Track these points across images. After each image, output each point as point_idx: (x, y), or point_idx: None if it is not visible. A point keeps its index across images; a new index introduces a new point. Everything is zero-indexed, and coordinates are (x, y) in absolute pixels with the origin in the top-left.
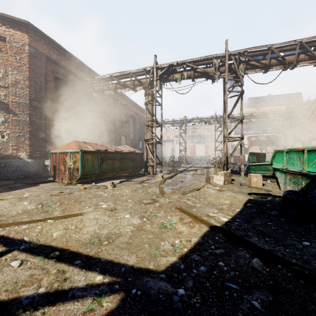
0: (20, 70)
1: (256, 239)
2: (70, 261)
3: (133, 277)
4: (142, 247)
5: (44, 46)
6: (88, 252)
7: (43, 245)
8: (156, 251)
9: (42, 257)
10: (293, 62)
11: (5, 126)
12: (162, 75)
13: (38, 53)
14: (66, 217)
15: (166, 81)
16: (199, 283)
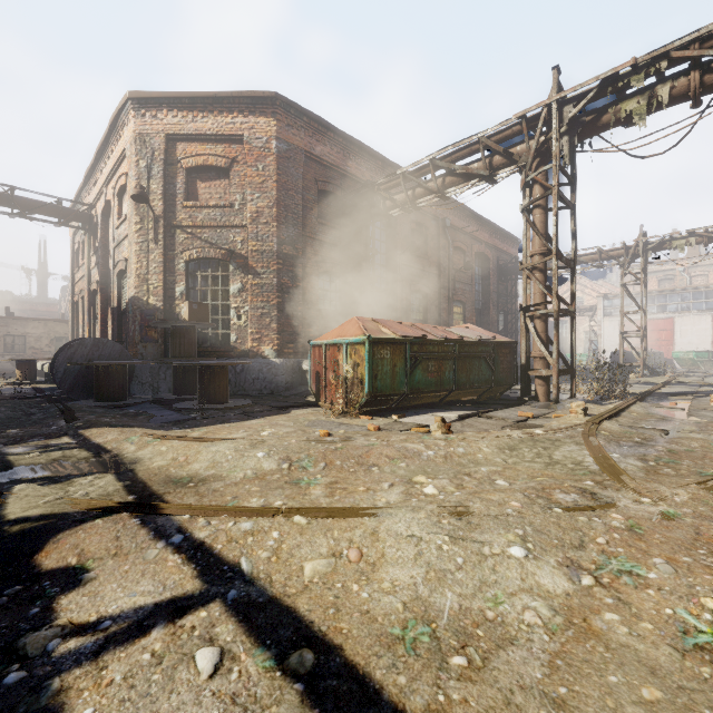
0: (264, 190)
1: None
2: None
3: None
4: None
5: (301, 133)
6: (400, 692)
7: (278, 603)
8: None
9: (270, 657)
10: None
11: (243, 297)
12: (578, 117)
13: (292, 150)
14: (337, 513)
15: (591, 133)
16: None
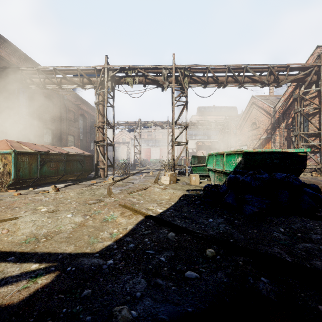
0: None
1: (179, 221)
2: (2, 259)
3: (69, 260)
4: (82, 238)
5: None
6: (23, 250)
7: None
8: (95, 240)
9: None
10: (224, 82)
11: None
12: (114, 76)
13: None
14: None
15: (118, 83)
16: (126, 255)
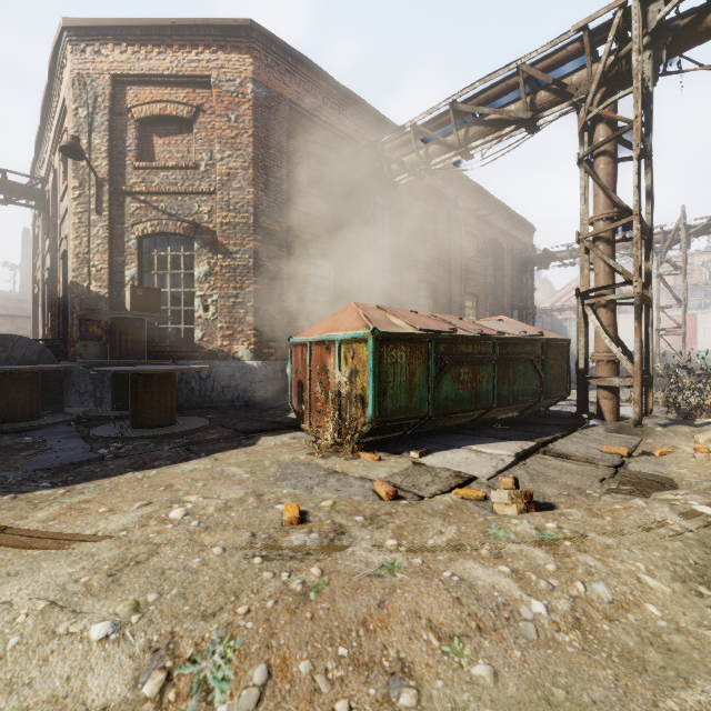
0: (238, 147)
1: None
2: None
3: None
4: None
5: (286, 79)
6: None
7: None
8: None
9: None
10: None
11: (210, 283)
12: (667, 22)
13: (273, 98)
14: None
15: (686, 44)
16: None
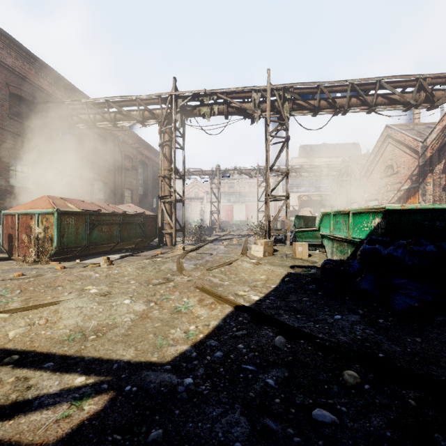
0: None
1: (287, 317)
2: (36, 365)
3: (129, 373)
4: (145, 337)
5: None
6: (65, 351)
7: None
8: (163, 341)
9: None
10: (345, 106)
11: None
12: (185, 106)
13: None
14: (31, 308)
15: (190, 116)
16: (212, 370)
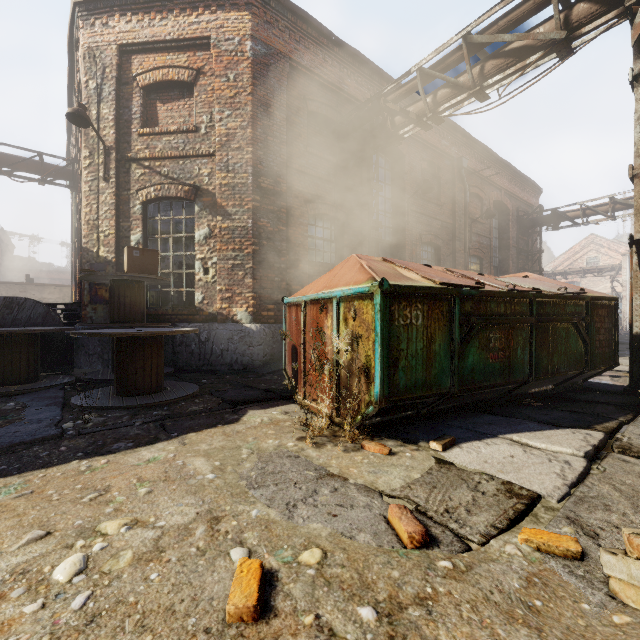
0: (236, 106)
1: None
2: None
3: None
4: None
5: (285, 36)
6: None
7: None
8: None
9: None
10: None
11: (210, 245)
12: None
13: (272, 55)
14: None
15: None
16: None
